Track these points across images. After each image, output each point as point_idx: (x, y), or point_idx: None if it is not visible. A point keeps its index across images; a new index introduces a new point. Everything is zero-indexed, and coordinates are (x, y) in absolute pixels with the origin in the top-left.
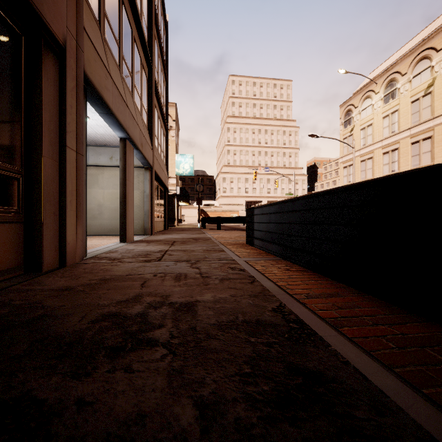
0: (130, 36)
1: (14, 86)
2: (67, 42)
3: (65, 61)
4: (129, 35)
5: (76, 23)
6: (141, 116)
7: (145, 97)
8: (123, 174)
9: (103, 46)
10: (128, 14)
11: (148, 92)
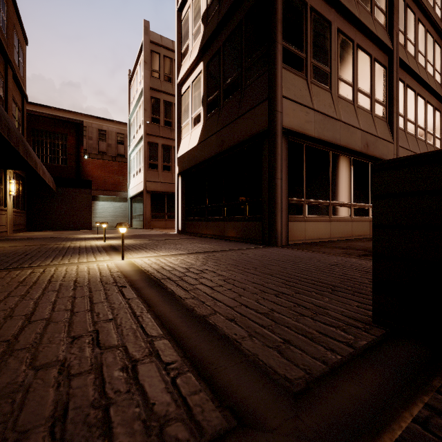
0: (423, 105)
1: None
2: None
3: None
4: (422, 106)
5: (396, 148)
6: (433, 146)
7: (438, 128)
8: None
9: (406, 139)
10: (421, 95)
11: (441, 121)
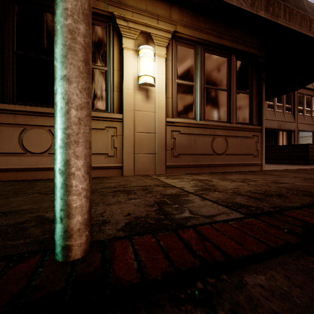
0: None
1: (288, 138)
2: (295, 129)
3: (294, 132)
4: None
5: (296, 124)
6: None
7: None
8: (313, 142)
9: (304, 118)
10: None
11: None
